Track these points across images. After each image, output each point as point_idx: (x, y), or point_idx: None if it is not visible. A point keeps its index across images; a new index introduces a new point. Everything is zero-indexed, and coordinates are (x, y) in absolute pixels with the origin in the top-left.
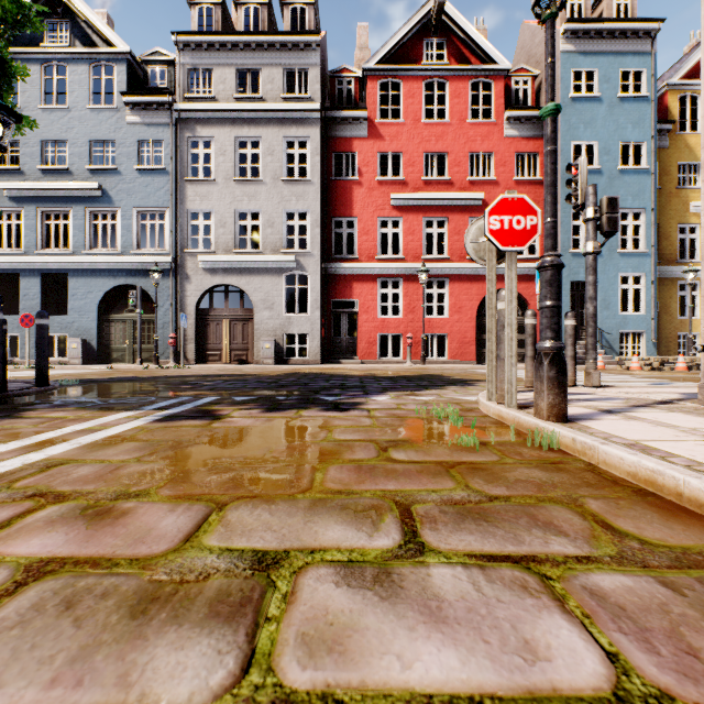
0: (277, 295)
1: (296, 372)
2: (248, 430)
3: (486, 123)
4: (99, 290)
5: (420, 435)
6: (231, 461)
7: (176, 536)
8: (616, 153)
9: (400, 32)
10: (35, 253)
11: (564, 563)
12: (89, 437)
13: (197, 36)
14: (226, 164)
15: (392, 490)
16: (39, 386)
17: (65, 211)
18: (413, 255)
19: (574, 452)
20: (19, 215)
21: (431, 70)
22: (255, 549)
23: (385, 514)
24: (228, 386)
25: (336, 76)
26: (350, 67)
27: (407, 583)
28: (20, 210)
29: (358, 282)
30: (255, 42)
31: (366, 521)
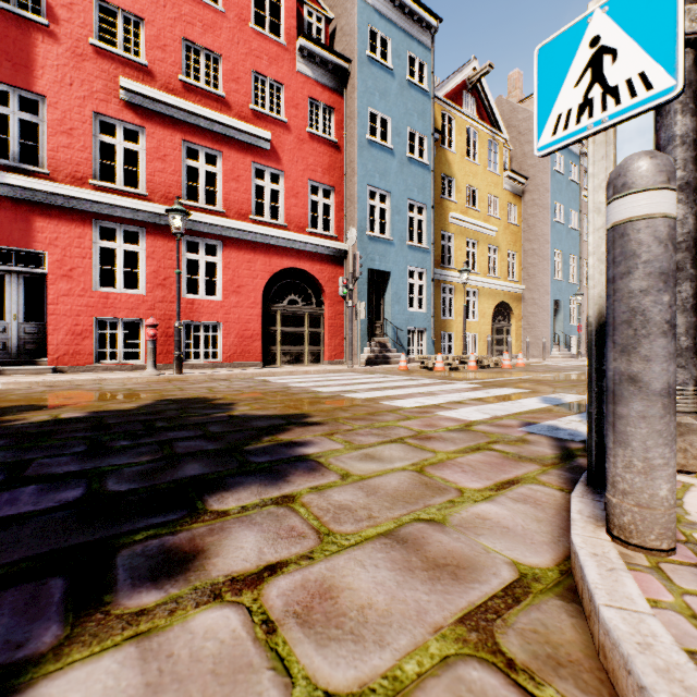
0: None
1: None
2: None
3: (275, 42)
4: None
5: None
6: None
7: None
8: (406, 138)
9: None
10: None
11: None
12: None
13: None
14: None
15: None
16: None
17: None
18: (164, 194)
19: None
20: None
21: None
22: None
23: None
24: None
25: None
26: None
27: None
28: None
29: (47, 218)
30: None
31: None
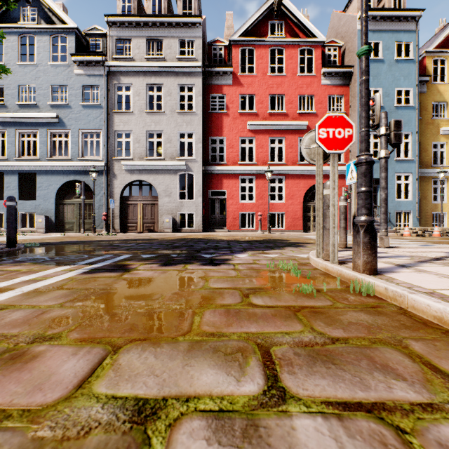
0: (174, 187)
1: (186, 237)
2: (147, 280)
3: (309, 76)
4: (56, 184)
5: (271, 283)
6: (131, 306)
7: (71, 382)
8: (393, 95)
9: (254, 16)
10: (14, 159)
11: (412, 412)
12: (31, 286)
13: (121, 18)
14: (140, 101)
15: (254, 332)
16: (8, 248)
17: (34, 132)
18: (262, 161)
19: (387, 298)
20: (4, 134)
21: (274, 41)
22: (137, 397)
23: (249, 356)
24: (139, 247)
25: (212, 45)
26: (221, 39)
27: (274, 439)
28: (4, 131)
29: (226, 179)
30: (159, 22)
31: (234, 365)
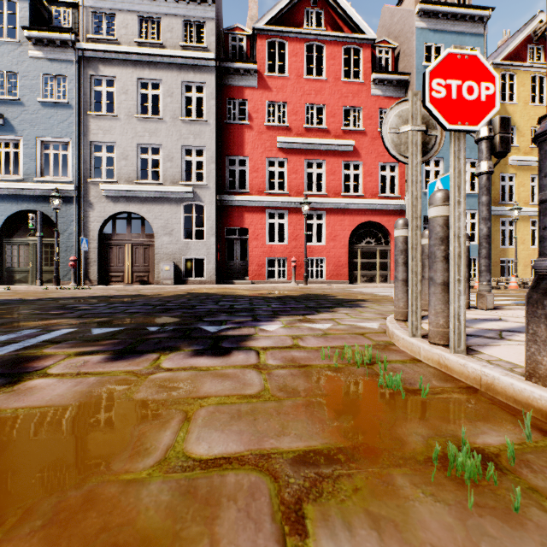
0: (176, 222)
1: (190, 292)
2: (26, 424)
3: (356, 83)
4: (1, 215)
5: (351, 425)
6: None
7: None
8: None
9: None
10: None
11: None
12: None
13: None
14: (128, 102)
15: None
16: None
17: None
18: (296, 191)
19: None
20: None
21: (311, 35)
22: None
23: None
24: (104, 311)
25: (229, 33)
26: (242, 26)
27: None
28: None
29: (249, 212)
30: None
31: None
